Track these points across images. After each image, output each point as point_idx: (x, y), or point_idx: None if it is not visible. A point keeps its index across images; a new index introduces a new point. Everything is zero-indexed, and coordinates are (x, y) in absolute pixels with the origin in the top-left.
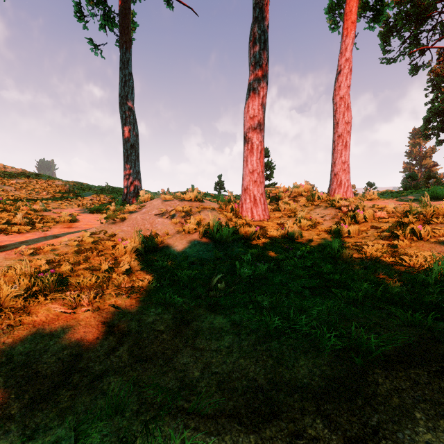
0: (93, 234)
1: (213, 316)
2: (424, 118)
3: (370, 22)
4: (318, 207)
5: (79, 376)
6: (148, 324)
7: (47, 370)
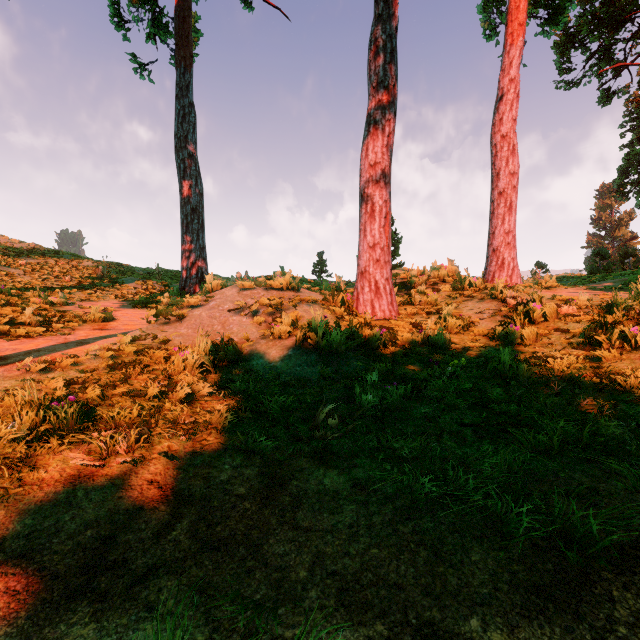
0: (136, 339)
1: (322, 472)
2: (620, 169)
3: (544, 25)
4: (470, 299)
5: (110, 576)
6: (221, 484)
7: (58, 566)
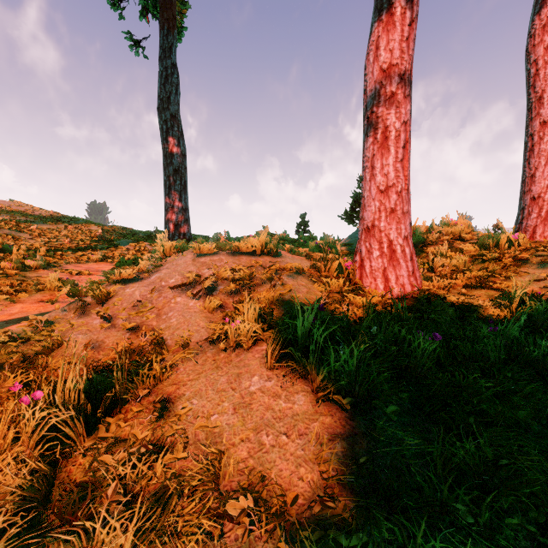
0: (13, 339)
1: None
2: None
3: None
4: (519, 265)
5: None
6: None
7: None
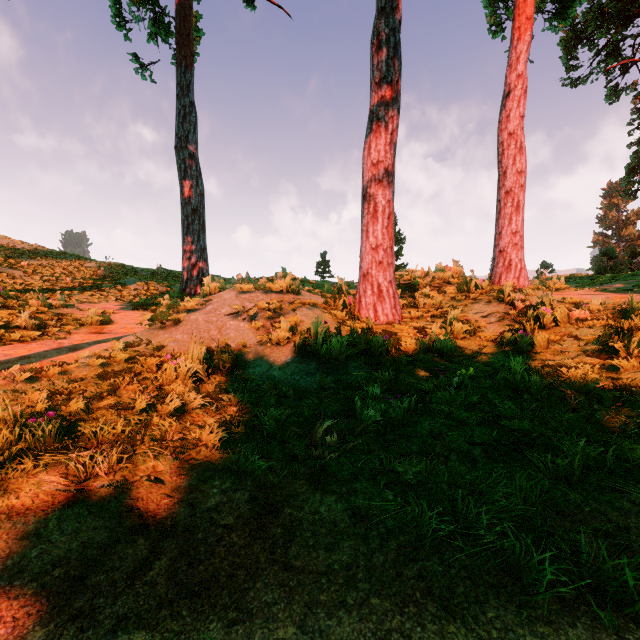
0: (129, 345)
1: (319, 497)
2: (628, 167)
3: (552, 20)
4: (476, 302)
5: (73, 629)
6: (207, 512)
7: (17, 615)
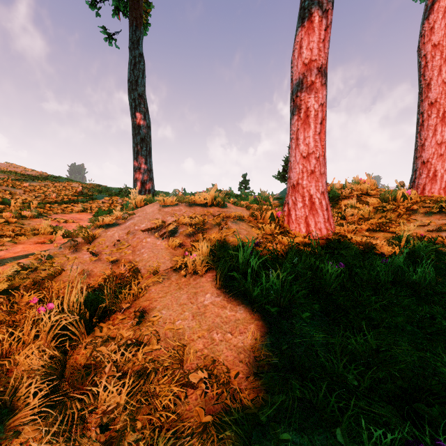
0: (24, 269)
1: None
2: None
3: None
4: (410, 214)
5: None
6: None
7: None
